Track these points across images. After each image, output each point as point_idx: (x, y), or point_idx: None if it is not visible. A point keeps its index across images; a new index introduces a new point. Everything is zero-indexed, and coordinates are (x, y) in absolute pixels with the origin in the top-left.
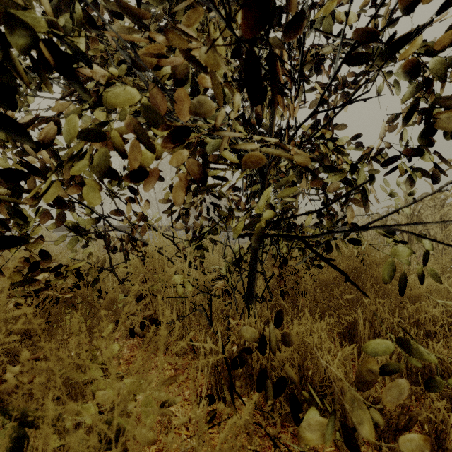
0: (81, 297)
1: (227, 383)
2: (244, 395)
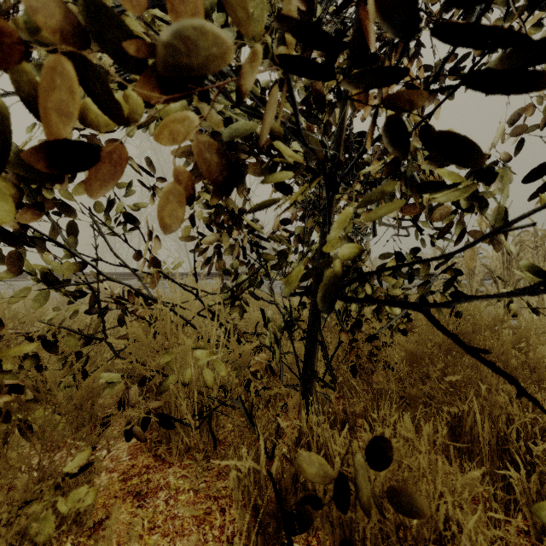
0: (33, 392)
1: (273, 521)
2: (301, 541)
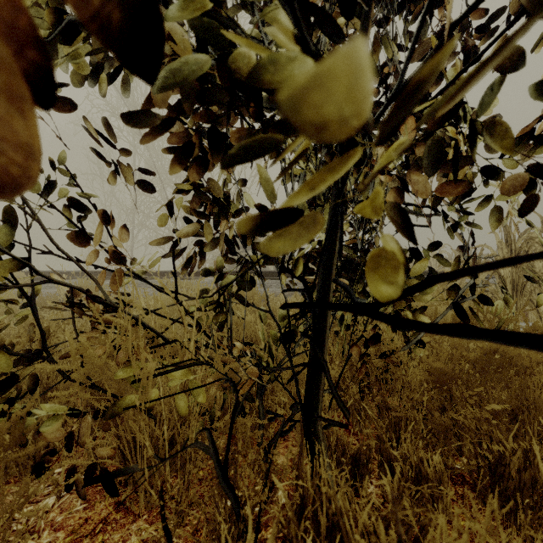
0: None
1: None
2: None
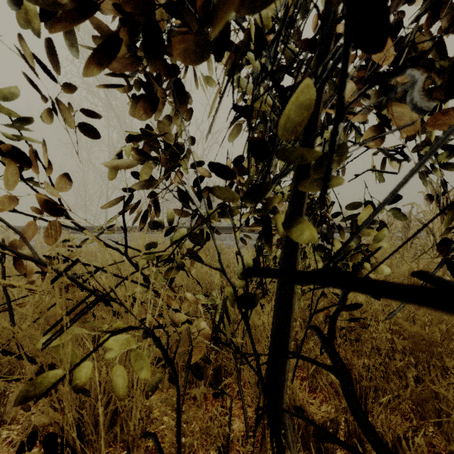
0: None
1: None
2: None
